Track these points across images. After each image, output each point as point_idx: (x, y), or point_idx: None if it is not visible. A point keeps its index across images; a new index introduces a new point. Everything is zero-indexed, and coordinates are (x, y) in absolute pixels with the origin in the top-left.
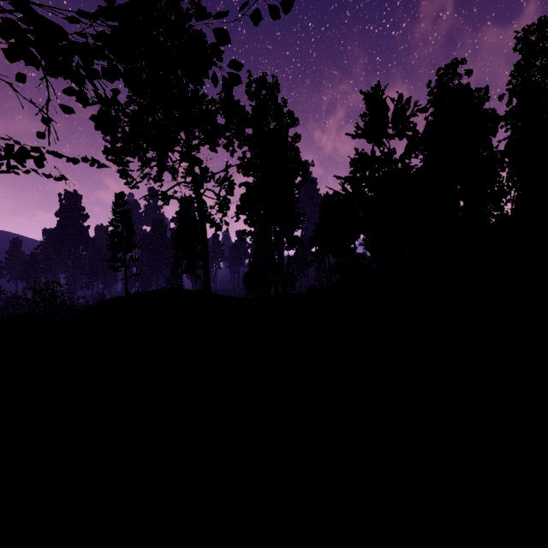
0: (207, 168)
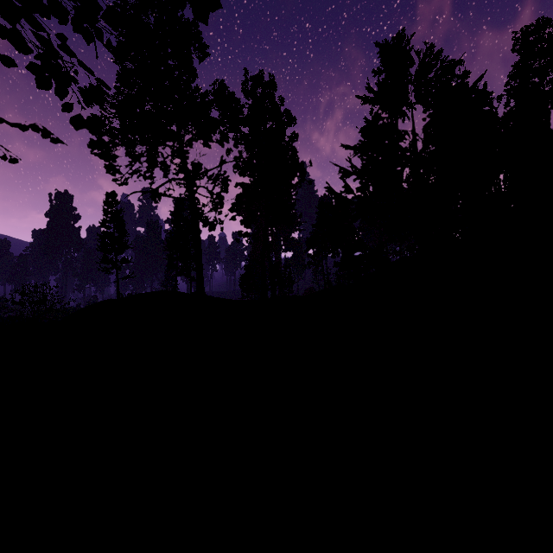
0: (200, 163)
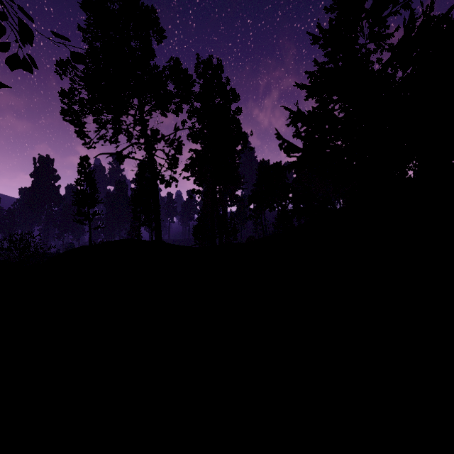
0: (158, 129)
